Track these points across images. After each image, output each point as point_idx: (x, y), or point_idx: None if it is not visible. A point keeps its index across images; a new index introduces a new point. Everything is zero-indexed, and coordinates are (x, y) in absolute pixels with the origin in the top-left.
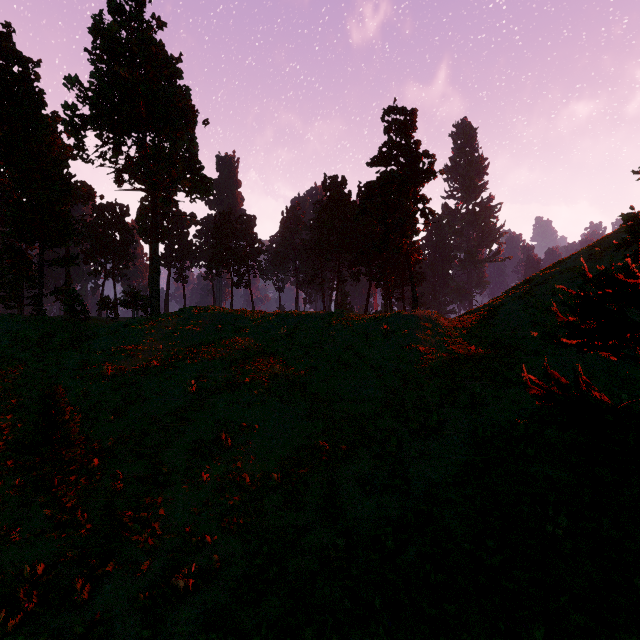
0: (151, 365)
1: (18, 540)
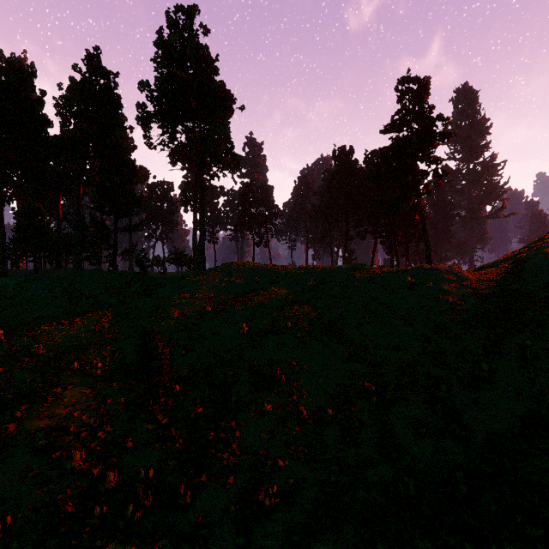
0: (207, 310)
1: (130, 447)
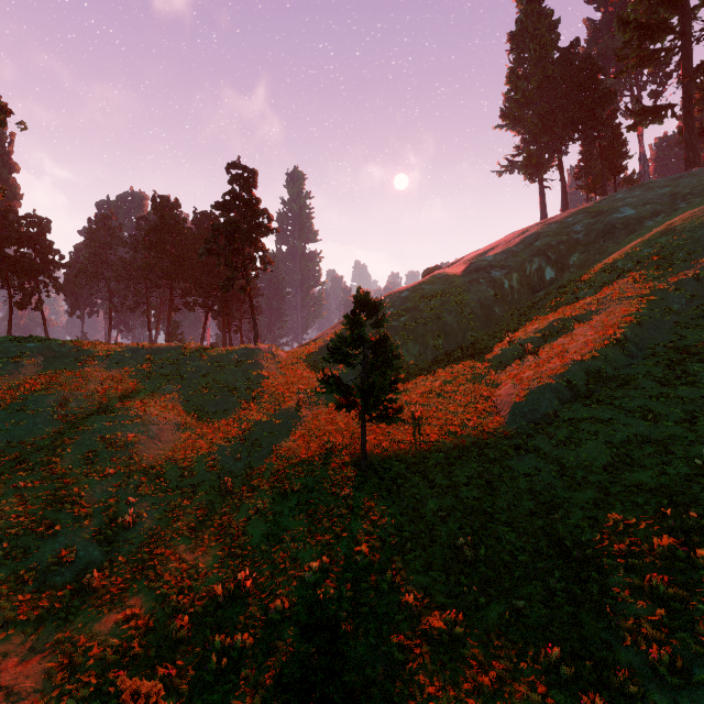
0: None
1: None
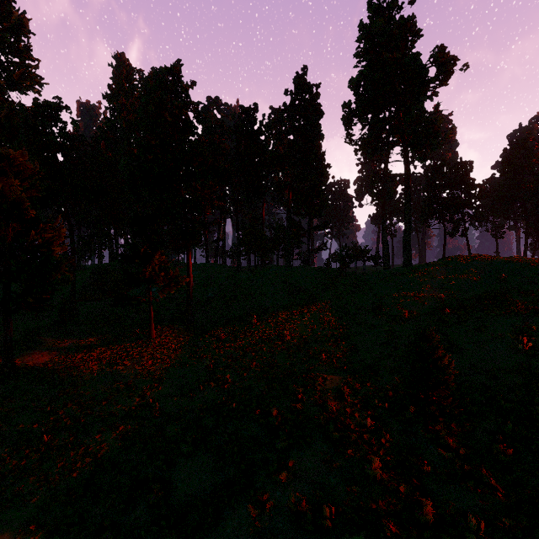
0: (445, 313)
1: (427, 472)
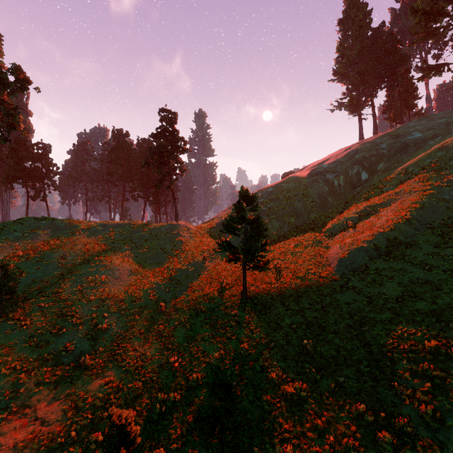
0: (19, 255)
1: (0, 334)
